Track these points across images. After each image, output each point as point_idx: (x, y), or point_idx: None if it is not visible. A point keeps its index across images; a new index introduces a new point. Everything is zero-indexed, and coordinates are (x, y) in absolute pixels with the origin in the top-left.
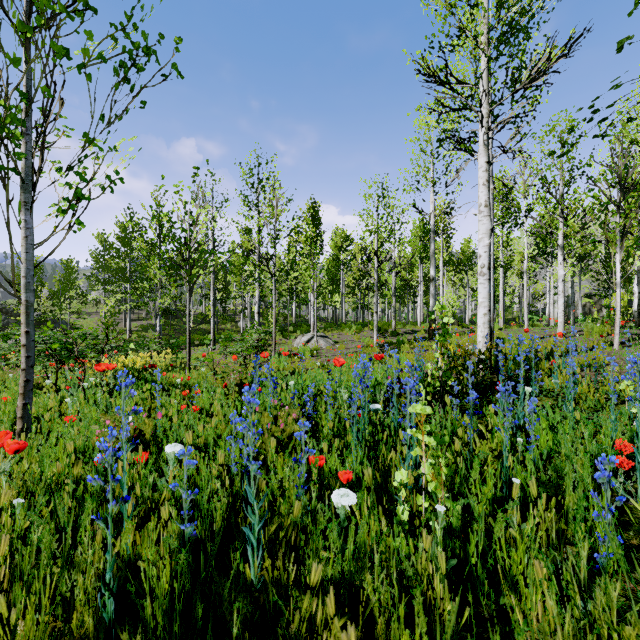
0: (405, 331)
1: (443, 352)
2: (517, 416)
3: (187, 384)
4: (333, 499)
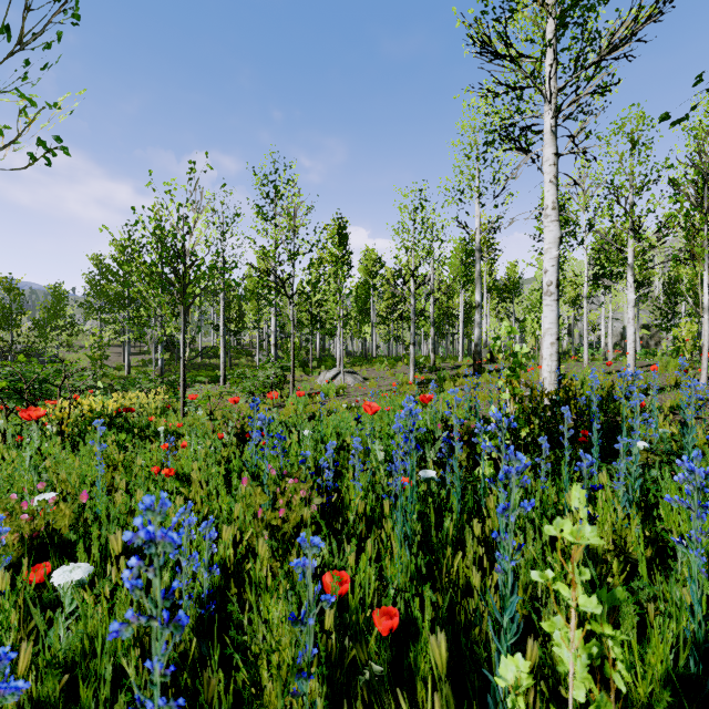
0: (445, 366)
1: (513, 392)
2: (632, 486)
3: (176, 433)
4: None
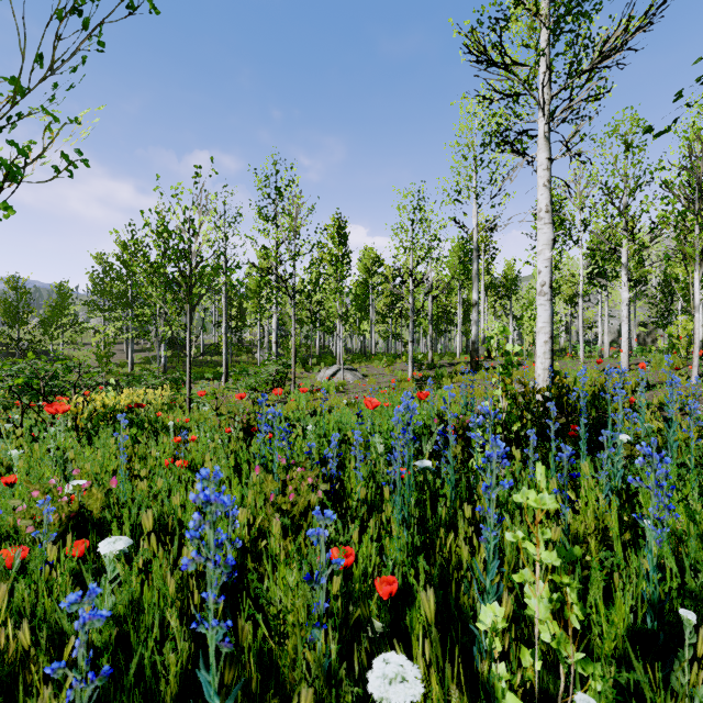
0: (443, 363)
1: (506, 388)
2: (614, 475)
3: (184, 427)
4: (374, 691)
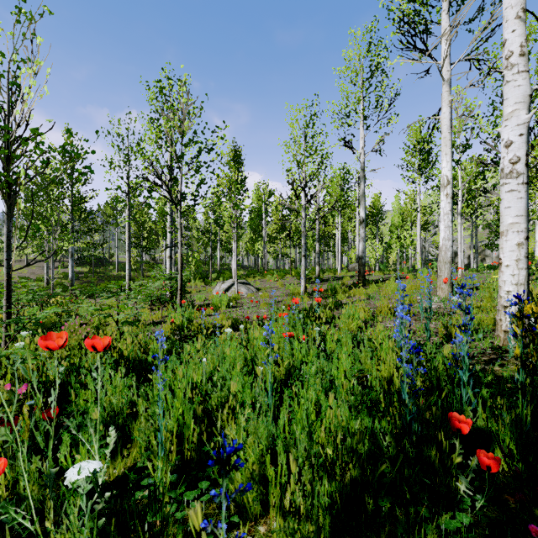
0: (328, 277)
1: None
2: None
3: None
4: None
